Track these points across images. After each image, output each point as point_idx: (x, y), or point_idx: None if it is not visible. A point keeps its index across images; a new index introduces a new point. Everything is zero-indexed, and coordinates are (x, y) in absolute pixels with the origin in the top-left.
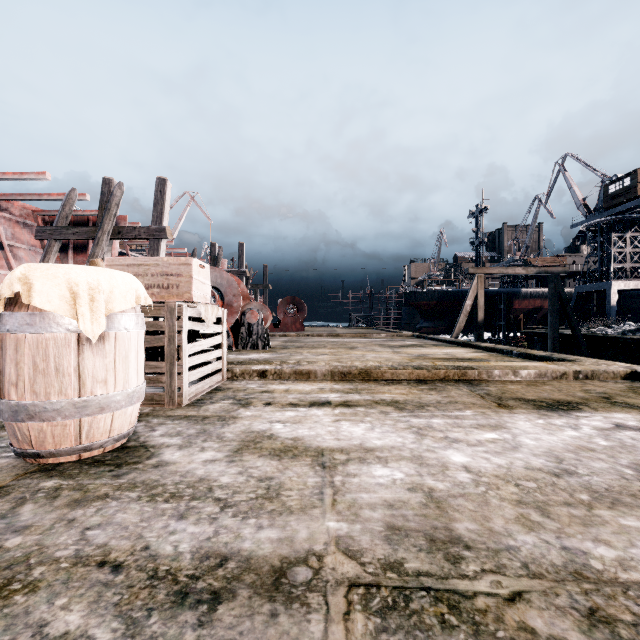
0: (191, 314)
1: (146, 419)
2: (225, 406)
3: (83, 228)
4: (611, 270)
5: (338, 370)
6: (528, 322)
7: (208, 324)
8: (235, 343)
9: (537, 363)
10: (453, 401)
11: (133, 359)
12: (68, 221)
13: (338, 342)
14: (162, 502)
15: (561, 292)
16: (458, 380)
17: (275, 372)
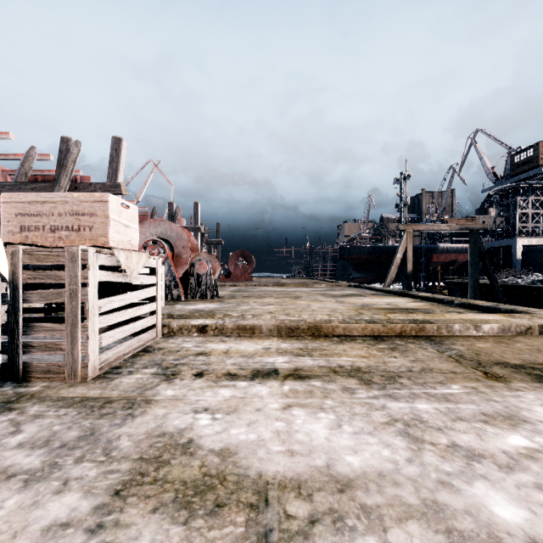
0: (106, 262)
1: (23, 406)
2: (143, 379)
3: (41, 184)
4: (516, 228)
5: (285, 325)
6: (444, 273)
7: (131, 274)
8: (185, 293)
9: (494, 316)
10: (427, 368)
11: None
12: (27, 177)
13: (283, 291)
14: None
15: (480, 246)
16: (416, 336)
17: (216, 327)
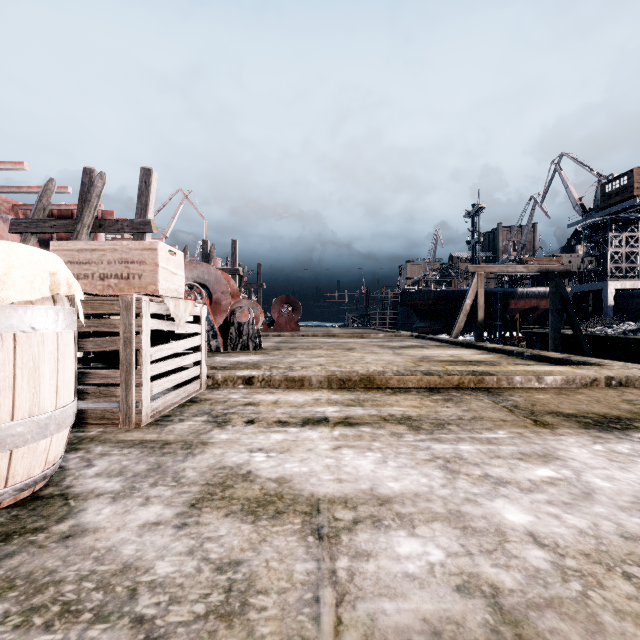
0: (156, 310)
1: (87, 447)
2: (196, 425)
3: (61, 221)
4: (608, 270)
5: (336, 376)
6: (524, 322)
7: (179, 323)
8: (224, 344)
9: (560, 367)
10: (477, 417)
11: (48, 371)
12: (46, 213)
13: (334, 343)
14: (39, 629)
15: (562, 291)
16: (474, 388)
17: (263, 379)
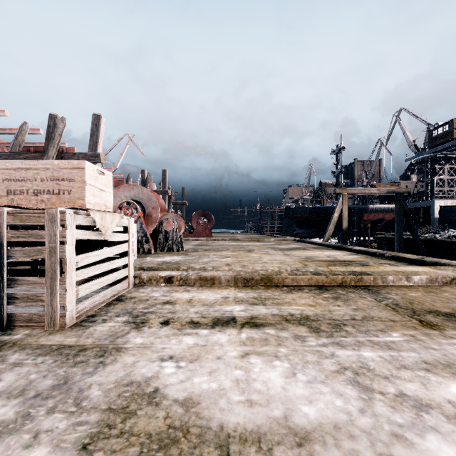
0: (83, 222)
1: (4, 354)
2: (115, 327)
3: (32, 154)
4: (434, 192)
5: (241, 276)
6: (373, 229)
7: (105, 233)
8: (155, 247)
9: (422, 267)
10: (368, 316)
11: None
12: (21, 148)
13: (238, 245)
14: None
15: (405, 207)
16: (355, 285)
17: (181, 278)
